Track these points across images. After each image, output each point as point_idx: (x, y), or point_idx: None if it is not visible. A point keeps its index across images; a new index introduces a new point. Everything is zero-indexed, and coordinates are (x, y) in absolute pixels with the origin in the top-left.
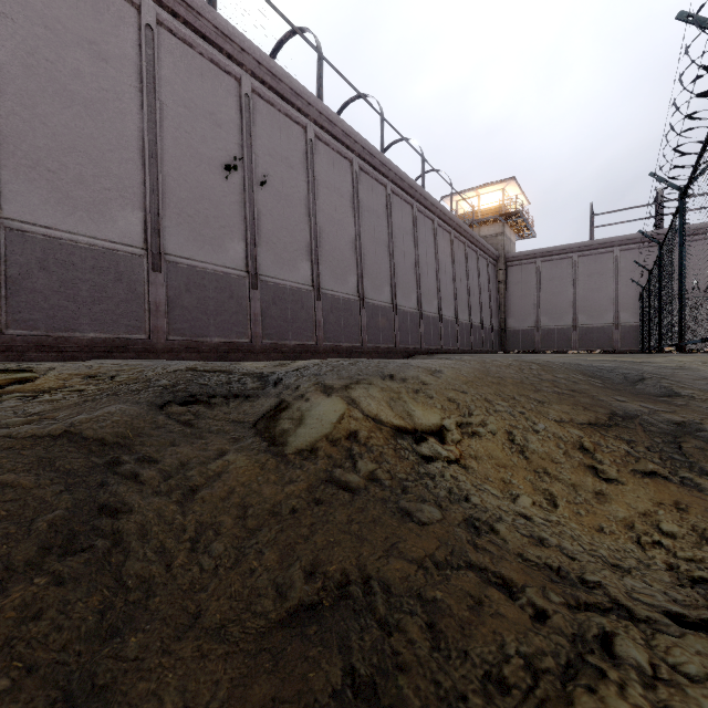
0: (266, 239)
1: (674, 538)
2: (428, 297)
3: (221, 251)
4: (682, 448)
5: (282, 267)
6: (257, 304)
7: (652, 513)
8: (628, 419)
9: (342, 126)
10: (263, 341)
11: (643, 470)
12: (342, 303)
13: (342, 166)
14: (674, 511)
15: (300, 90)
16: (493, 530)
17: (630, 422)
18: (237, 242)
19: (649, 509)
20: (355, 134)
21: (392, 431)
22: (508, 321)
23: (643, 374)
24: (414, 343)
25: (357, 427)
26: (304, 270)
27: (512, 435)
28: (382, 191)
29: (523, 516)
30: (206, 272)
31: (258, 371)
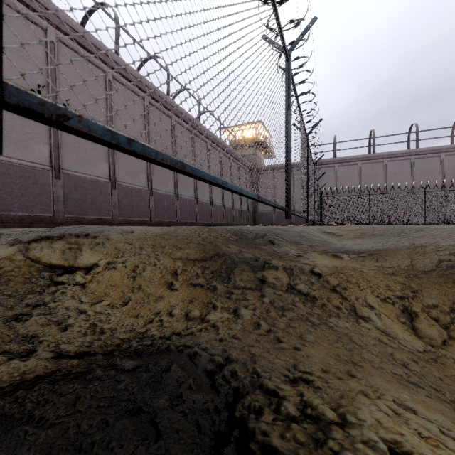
0: (69, 144)
1: (173, 317)
2: (203, 190)
3: (27, 150)
4: (232, 271)
5: (83, 165)
6: (59, 190)
7: (176, 305)
8: (221, 257)
9: (135, 74)
10: (65, 215)
11: (195, 283)
12: (134, 192)
13: (136, 101)
14: (187, 303)
15: (99, 45)
16: (28, 319)
17: (220, 258)
18: (42, 145)
19: (177, 303)
20: (146, 81)
21: (43, 267)
22: (258, 207)
23: (267, 234)
24: (191, 219)
25: (6, 265)
26: (103, 168)
27: (137, 267)
28: (168, 120)
29: (83, 311)
30: (11, 165)
31: (1, 232)
